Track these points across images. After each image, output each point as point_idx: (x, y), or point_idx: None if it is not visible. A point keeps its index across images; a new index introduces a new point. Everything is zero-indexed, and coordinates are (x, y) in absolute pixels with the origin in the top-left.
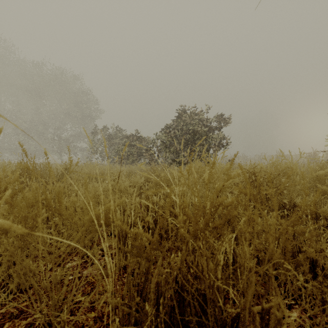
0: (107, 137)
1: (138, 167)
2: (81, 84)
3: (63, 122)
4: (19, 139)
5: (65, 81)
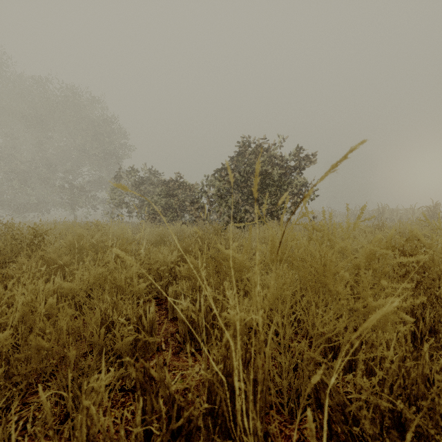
0: (137, 184)
1: (176, 229)
2: (102, 110)
3: (78, 163)
4: (13, 186)
5: (79, 105)
